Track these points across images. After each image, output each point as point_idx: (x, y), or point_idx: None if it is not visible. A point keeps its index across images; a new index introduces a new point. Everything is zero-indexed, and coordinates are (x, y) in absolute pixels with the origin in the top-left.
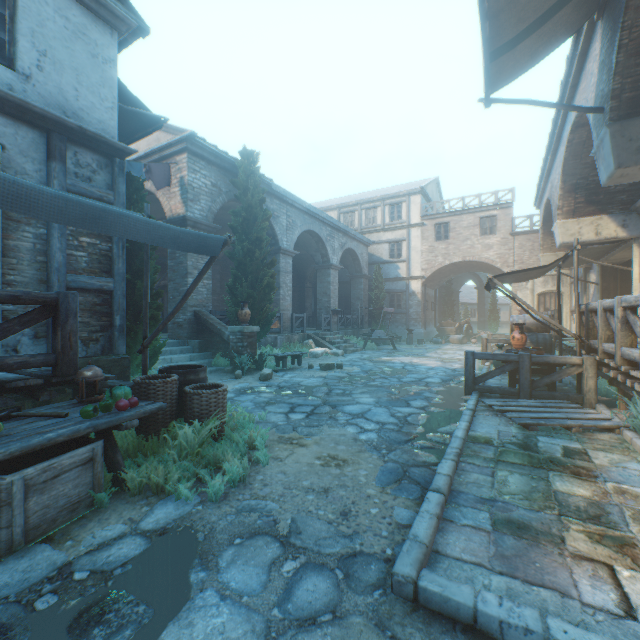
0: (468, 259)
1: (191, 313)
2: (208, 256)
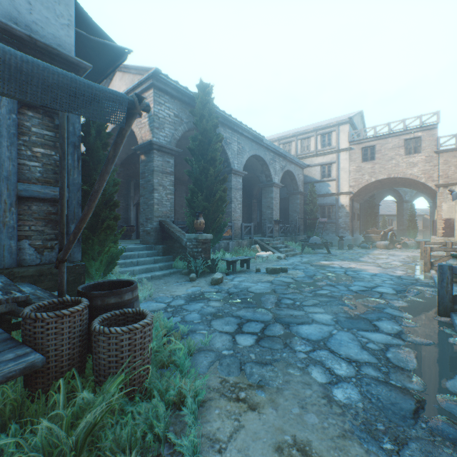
0: (393, 176)
1: (157, 223)
2: (171, 175)
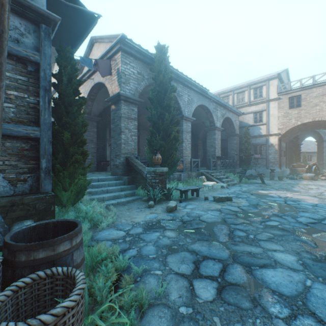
0: (317, 119)
1: (123, 158)
2: (135, 120)
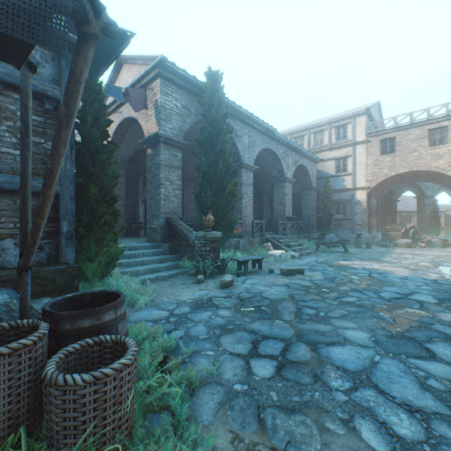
0: (415, 169)
1: (163, 219)
2: (179, 169)
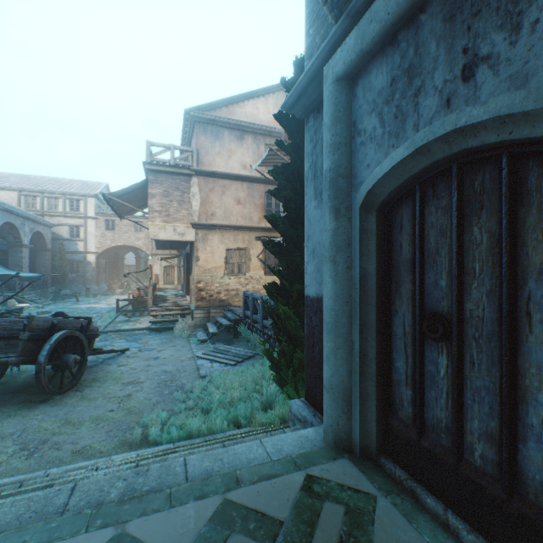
0: (128, 244)
1: None
2: None
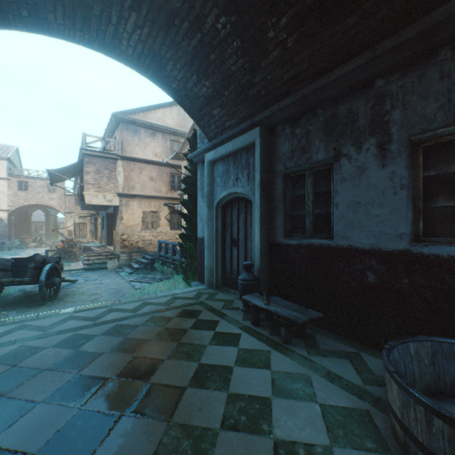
0: (41, 203)
1: None
2: None
